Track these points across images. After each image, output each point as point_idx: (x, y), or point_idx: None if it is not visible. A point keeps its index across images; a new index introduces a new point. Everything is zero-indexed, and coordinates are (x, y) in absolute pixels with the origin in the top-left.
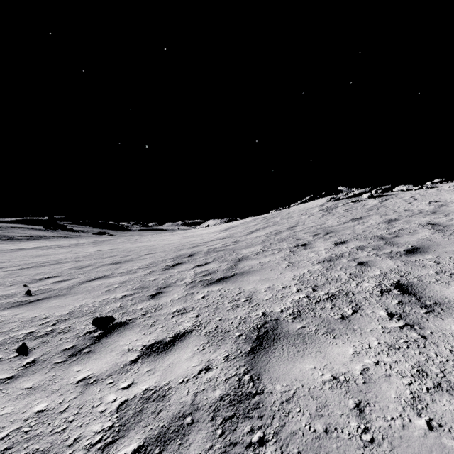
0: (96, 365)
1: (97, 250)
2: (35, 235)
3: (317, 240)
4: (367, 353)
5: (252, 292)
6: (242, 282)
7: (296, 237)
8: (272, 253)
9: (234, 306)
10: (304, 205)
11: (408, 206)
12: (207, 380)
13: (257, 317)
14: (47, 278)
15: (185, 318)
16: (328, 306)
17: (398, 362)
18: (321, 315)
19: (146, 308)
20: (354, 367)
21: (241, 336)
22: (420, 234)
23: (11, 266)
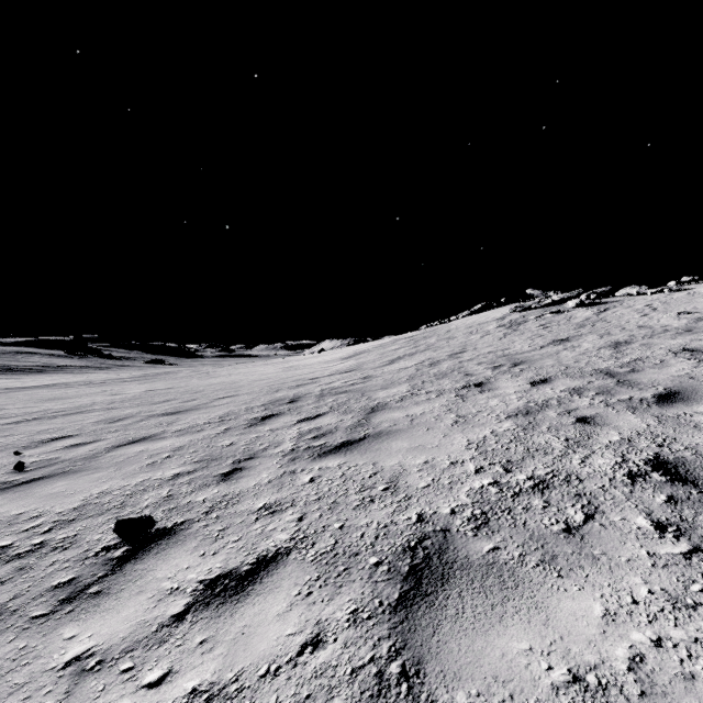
0: (107, 625)
1: (145, 389)
2: (53, 365)
3: (500, 376)
4: (633, 616)
5: (398, 472)
6: (378, 452)
7: (465, 370)
8: (426, 399)
9: (366, 499)
10: (473, 318)
11: (643, 319)
12: (315, 672)
13: (409, 524)
14: (57, 439)
15: (279, 522)
16: (538, 505)
17: (702, 641)
18: (527, 523)
19: (212, 501)
20: (612, 652)
21: (380, 566)
22: (673, 367)
23: (4, 417)
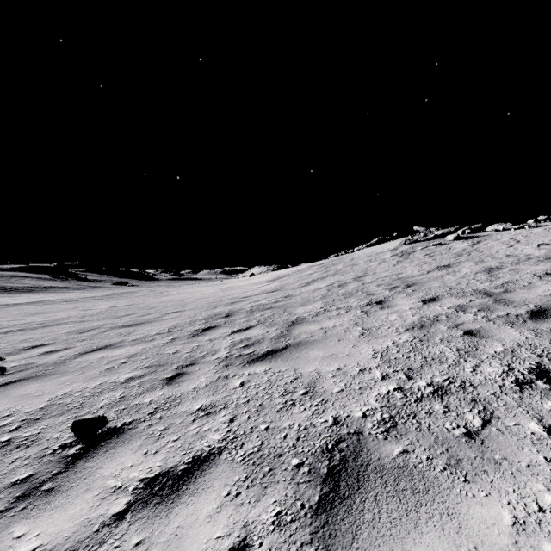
0: (54, 524)
1: (111, 305)
2: (40, 286)
3: (396, 295)
4: (542, 525)
5: (315, 378)
6: (298, 360)
7: (367, 291)
8: (337, 314)
9: (288, 402)
10: (372, 249)
11: (509, 250)
12: None
13: (326, 427)
14: (35, 347)
15: (212, 423)
16: (439, 409)
17: None
18: (431, 427)
19: (157, 402)
20: None
21: (302, 467)
22: (540, 288)
23: None
